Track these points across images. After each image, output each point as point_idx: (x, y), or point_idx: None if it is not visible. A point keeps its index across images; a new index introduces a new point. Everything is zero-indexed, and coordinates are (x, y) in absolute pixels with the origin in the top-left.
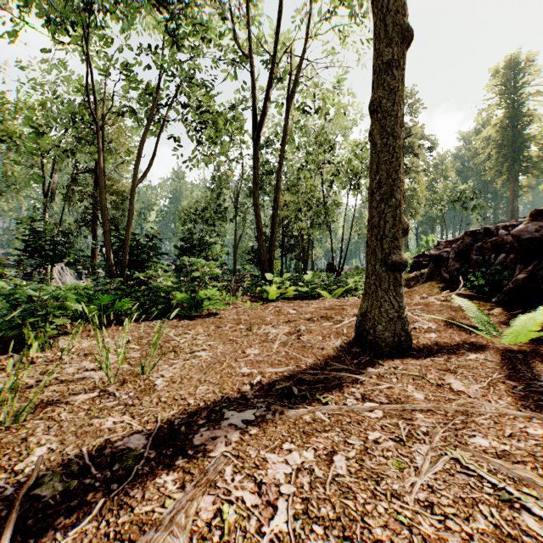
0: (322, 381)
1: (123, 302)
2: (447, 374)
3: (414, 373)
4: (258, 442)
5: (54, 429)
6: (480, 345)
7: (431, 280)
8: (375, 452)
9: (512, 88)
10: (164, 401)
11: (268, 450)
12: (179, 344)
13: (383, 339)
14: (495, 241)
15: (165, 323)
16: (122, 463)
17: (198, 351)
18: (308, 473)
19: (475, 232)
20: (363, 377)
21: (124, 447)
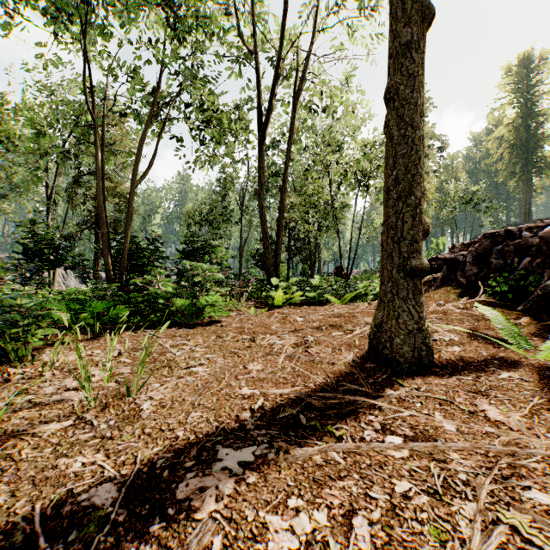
0: (334, 406)
1: (117, 310)
2: (478, 397)
3: (440, 397)
4: (257, 496)
5: (10, 473)
6: (511, 361)
7: (446, 285)
8: (405, 513)
9: (525, 87)
10: (148, 433)
11: (269, 509)
12: (175, 357)
13: (402, 354)
14: (519, 244)
15: (162, 332)
16: (81, 530)
17: (194, 366)
18: (321, 548)
19: (494, 235)
20: (382, 403)
21: (88, 503)
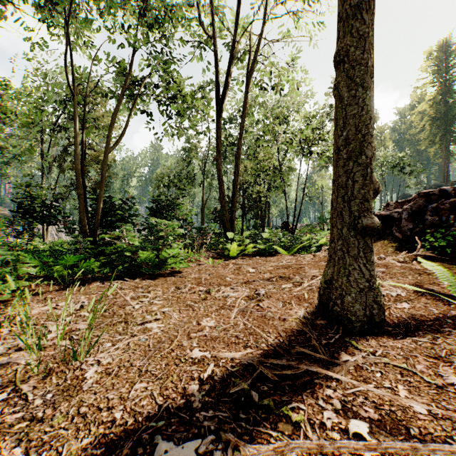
0: (288, 376)
1: (86, 263)
2: (440, 364)
3: (400, 364)
4: None
5: None
6: None
7: (382, 239)
8: None
9: (444, 68)
10: (83, 414)
11: None
12: (133, 310)
13: (353, 313)
14: (454, 202)
15: (127, 283)
16: None
17: (149, 322)
18: None
19: (428, 194)
20: (341, 376)
21: None
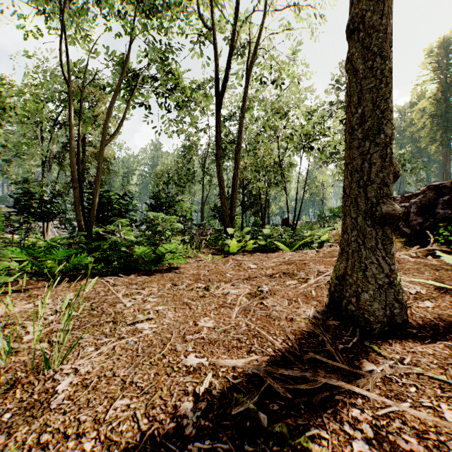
0: (303, 391)
1: (77, 257)
2: None
3: (437, 376)
4: None
5: None
6: None
7: None
8: None
9: (445, 65)
10: (43, 443)
11: None
12: (124, 308)
13: (372, 312)
14: None
15: (120, 279)
16: None
17: (141, 322)
18: None
19: (439, 186)
20: (370, 393)
21: None
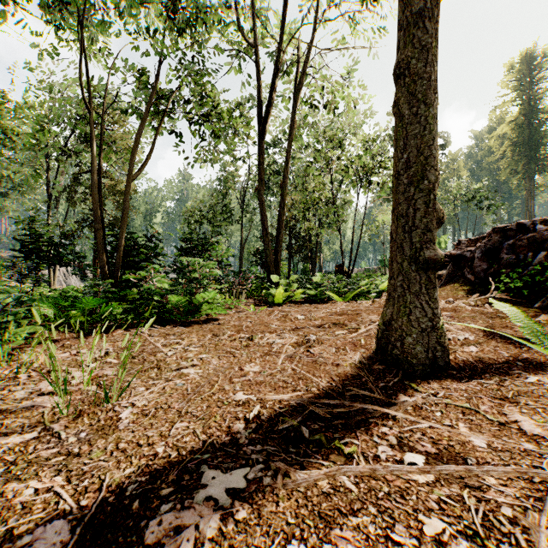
0: (341, 415)
1: (108, 306)
2: (505, 405)
3: (463, 404)
4: (247, 539)
5: None
6: (537, 363)
7: (453, 282)
8: None
9: (528, 84)
10: (122, 449)
11: None
12: (166, 357)
13: (414, 355)
14: (533, 237)
15: (156, 330)
16: None
17: (186, 367)
18: None
19: (505, 229)
20: (398, 413)
21: None
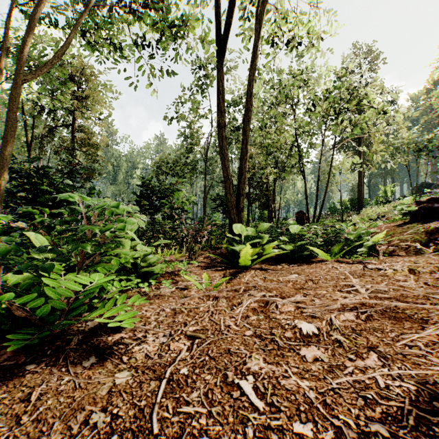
0: None
1: None
2: None
3: None
4: None
5: None
6: None
7: None
8: None
9: None
10: None
11: None
12: None
13: None
14: None
15: None
16: None
17: None
18: None
19: None
20: None
21: None
